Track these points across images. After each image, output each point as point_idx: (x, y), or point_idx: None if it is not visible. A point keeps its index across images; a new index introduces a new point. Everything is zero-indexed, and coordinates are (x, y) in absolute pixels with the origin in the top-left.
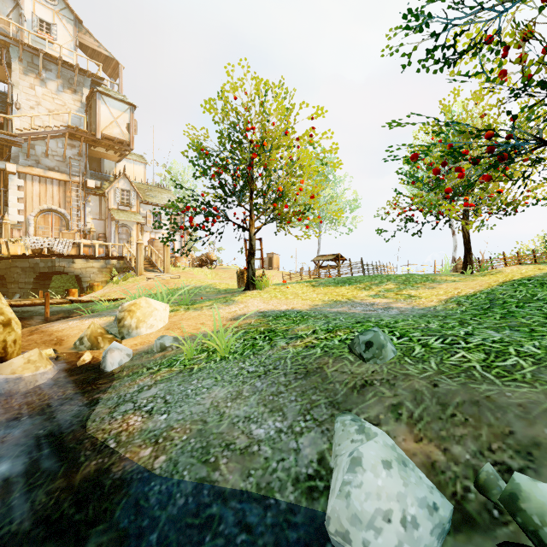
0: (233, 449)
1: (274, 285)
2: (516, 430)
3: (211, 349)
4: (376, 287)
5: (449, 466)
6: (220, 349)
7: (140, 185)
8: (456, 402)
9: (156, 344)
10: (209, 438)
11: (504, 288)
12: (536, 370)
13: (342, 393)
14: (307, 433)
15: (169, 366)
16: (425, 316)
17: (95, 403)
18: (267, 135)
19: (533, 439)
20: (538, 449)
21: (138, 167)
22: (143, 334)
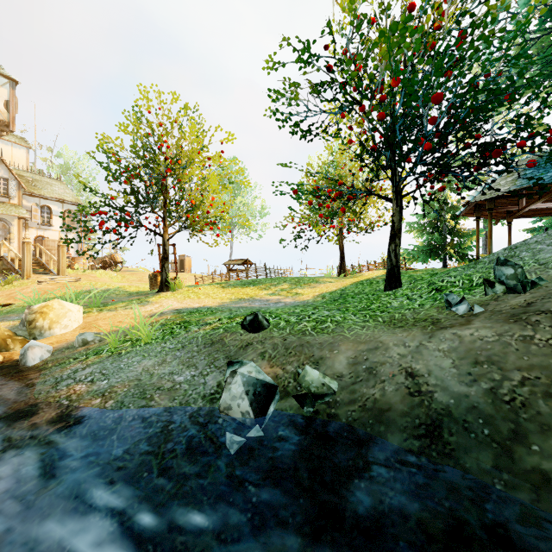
0: (163, 389)
1: (187, 287)
2: (315, 354)
3: (134, 339)
4: (274, 287)
5: (284, 375)
6: (143, 338)
7: (21, 173)
8: (293, 346)
9: (78, 340)
10: (145, 387)
11: (352, 286)
12: (335, 328)
13: (234, 351)
14: (211, 374)
15: (97, 354)
16: (297, 306)
17: (32, 386)
18: (182, 155)
19: (321, 356)
20: (321, 360)
21: (17, 151)
22: (57, 334)
